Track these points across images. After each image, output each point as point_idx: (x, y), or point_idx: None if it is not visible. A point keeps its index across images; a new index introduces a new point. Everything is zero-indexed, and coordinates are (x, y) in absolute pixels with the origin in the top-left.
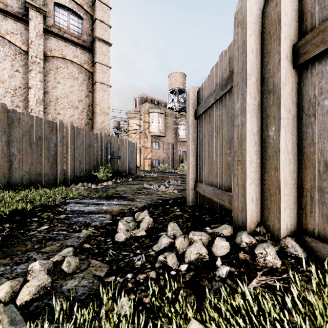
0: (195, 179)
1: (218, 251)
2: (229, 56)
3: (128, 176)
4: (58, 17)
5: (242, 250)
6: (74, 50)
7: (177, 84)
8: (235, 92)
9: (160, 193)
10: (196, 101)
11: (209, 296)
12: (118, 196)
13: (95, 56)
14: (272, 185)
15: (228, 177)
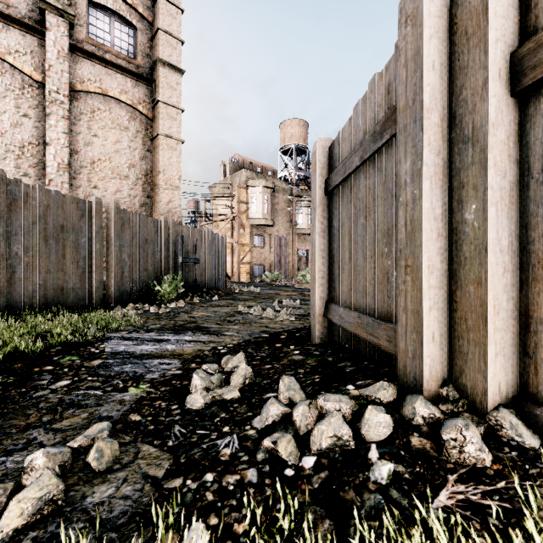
0: (325, 298)
1: (372, 432)
2: (387, 81)
3: (213, 291)
4: (95, 26)
5: (415, 430)
6: (122, 82)
7: (293, 139)
8: (401, 143)
9: (265, 321)
10: (328, 164)
11: (361, 529)
12: (194, 326)
13: (157, 91)
14: (471, 311)
15: (385, 296)
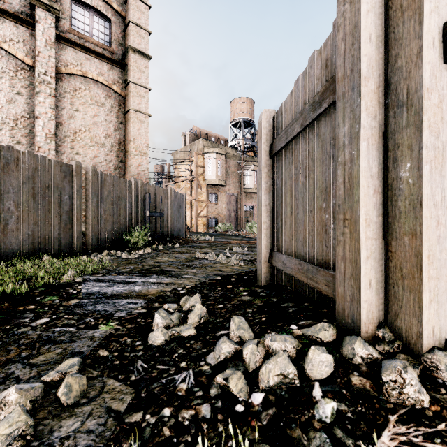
0: (269, 247)
1: (315, 371)
2: (325, 56)
3: (175, 240)
4: (77, 19)
5: (355, 370)
6: (99, 66)
7: (241, 114)
8: (339, 109)
9: (218, 266)
10: (272, 132)
11: None
12: (158, 269)
13: (128, 74)
14: (405, 260)
15: (324, 245)
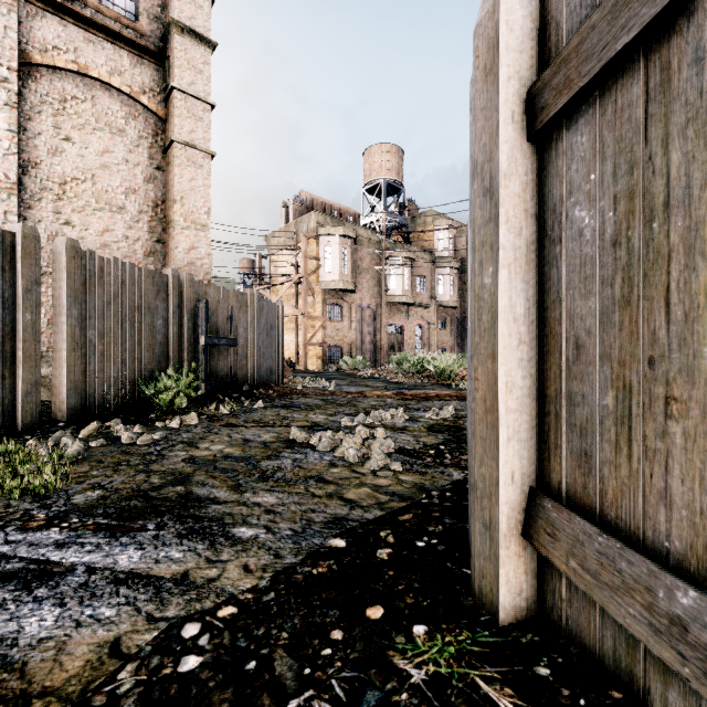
0: (528, 477)
1: None
2: None
3: (258, 391)
4: None
5: None
6: (113, 56)
7: (382, 172)
8: None
9: (339, 476)
10: (536, 41)
11: None
12: (178, 495)
13: (171, 74)
14: None
15: None
